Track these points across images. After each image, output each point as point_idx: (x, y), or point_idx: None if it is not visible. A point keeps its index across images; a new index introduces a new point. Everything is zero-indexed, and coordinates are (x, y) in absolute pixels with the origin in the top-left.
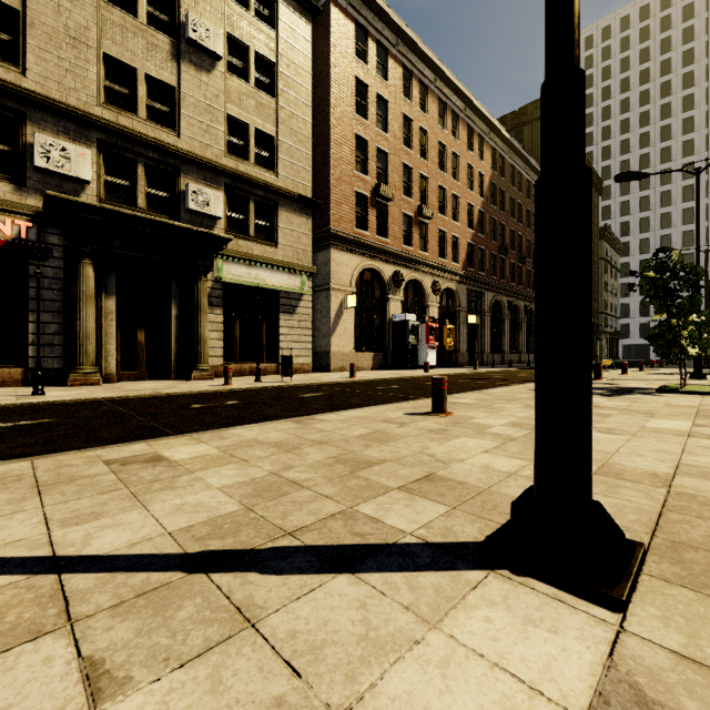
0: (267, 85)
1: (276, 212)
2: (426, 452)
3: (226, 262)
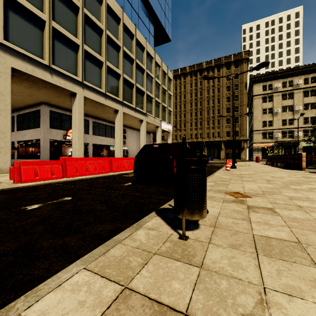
0: (314, 107)
1: None
2: None
3: (303, 142)
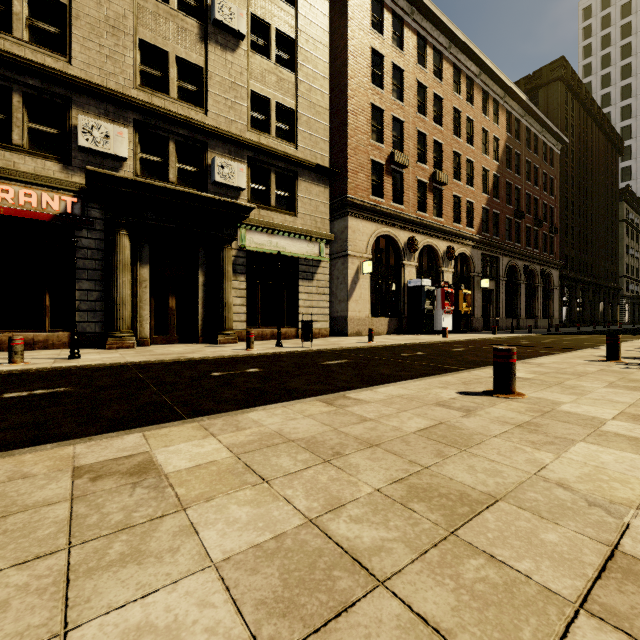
0: (287, 61)
1: (296, 182)
2: (548, 475)
3: (249, 231)
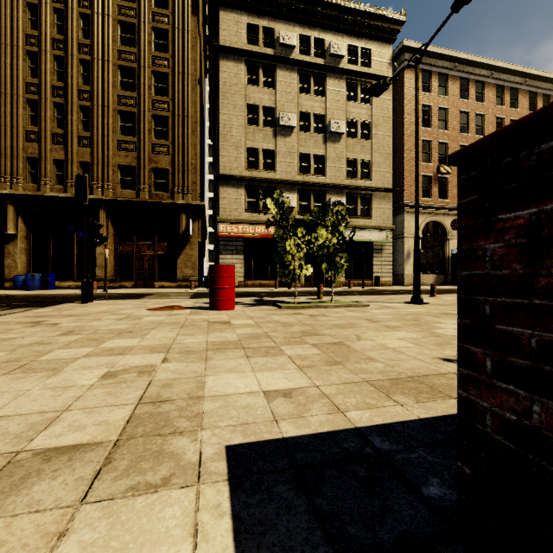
0: (366, 134)
1: (371, 200)
2: None
3: (346, 231)
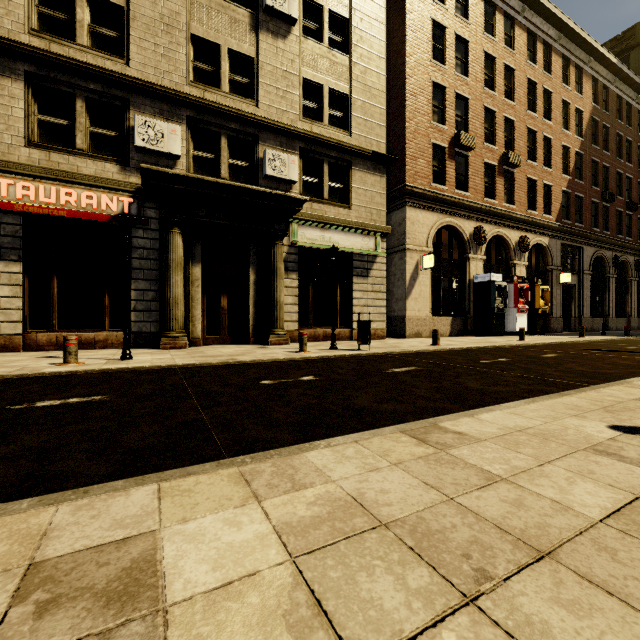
0: (341, 44)
1: (349, 172)
2: None
3: (301, 226)
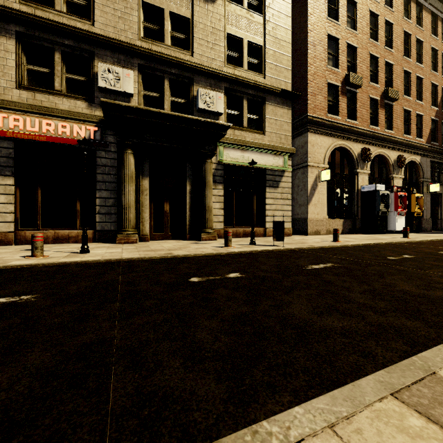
0: (256, 7)
1: (263, 106)
2: None
3: (226, 148)
